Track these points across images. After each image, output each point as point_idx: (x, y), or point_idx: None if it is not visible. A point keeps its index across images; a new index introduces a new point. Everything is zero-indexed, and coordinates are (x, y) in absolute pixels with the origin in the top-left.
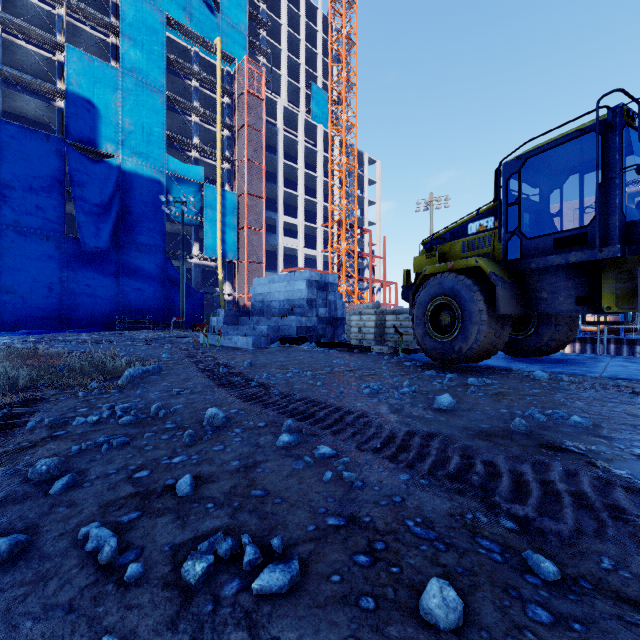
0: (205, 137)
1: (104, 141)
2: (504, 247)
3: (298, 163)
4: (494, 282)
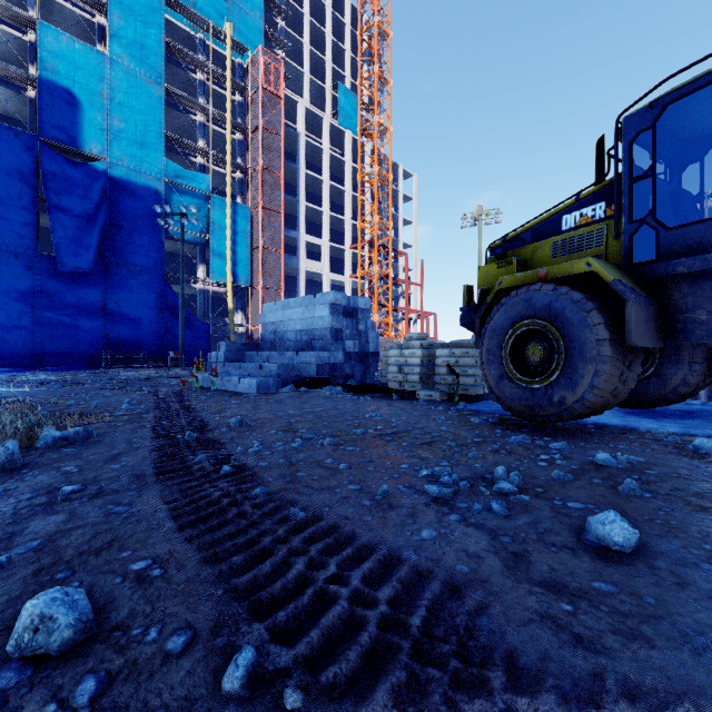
0: (213, 141)
1: (87, 140)
2: (626, 244)
3: (323, 174)
4: (622, 295)
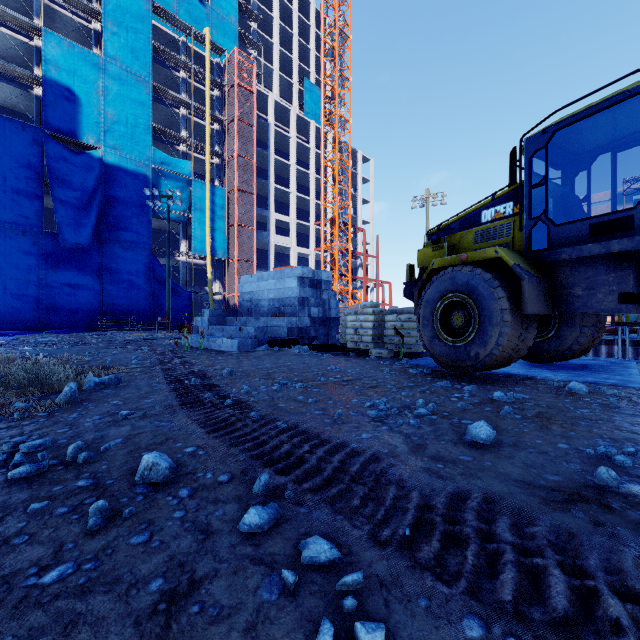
0: (194, 131)
1: (85, 132)
2: (527, 236)
3: (290, 159)
4: (519, 276)
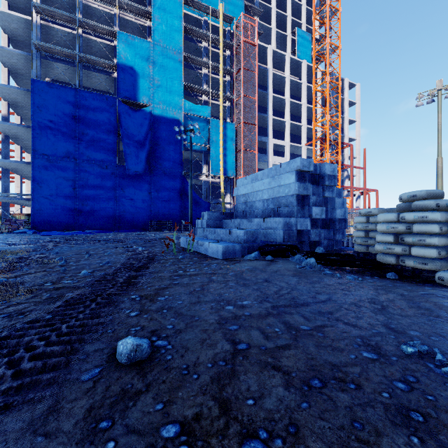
0: (212, 85)
1: (141, 95)
2: None
3: (285, 95)
4: None
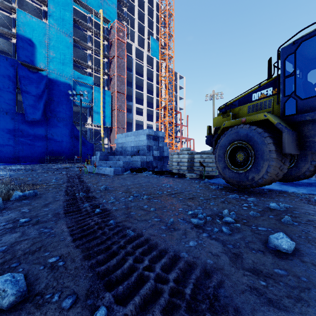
0: (94, 62)
1: (38, 61)
2: (282, 107)
3: (143, 77)
4: (281, 130)
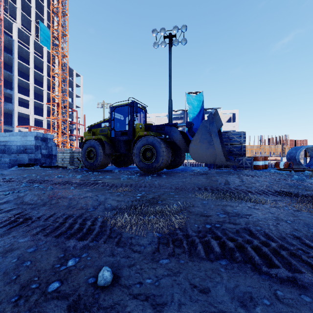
0: None
1: None
2: (110, 133)
3: (30, 64)
4: (105, 144)
